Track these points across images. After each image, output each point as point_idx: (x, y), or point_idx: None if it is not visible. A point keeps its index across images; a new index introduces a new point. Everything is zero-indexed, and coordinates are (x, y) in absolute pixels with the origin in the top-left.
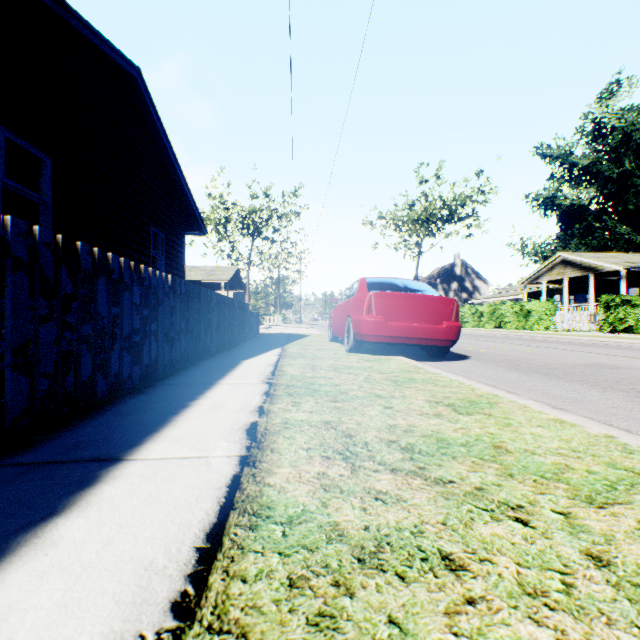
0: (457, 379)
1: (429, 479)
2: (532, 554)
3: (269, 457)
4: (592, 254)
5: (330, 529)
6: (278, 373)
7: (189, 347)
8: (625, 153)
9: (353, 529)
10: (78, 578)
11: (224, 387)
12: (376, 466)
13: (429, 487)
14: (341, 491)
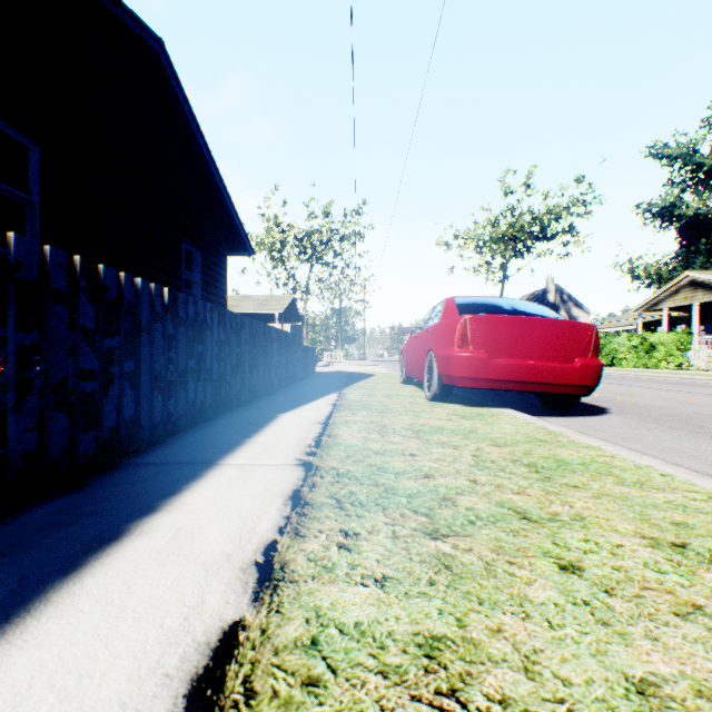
0: (648, 464)
1: None
2: None
3: None
4: None
5: None
6: (326, 441)
7: (204, 394)
8: None
9: None
10: None
11: (225, 475)
12: None
13: None
14: None
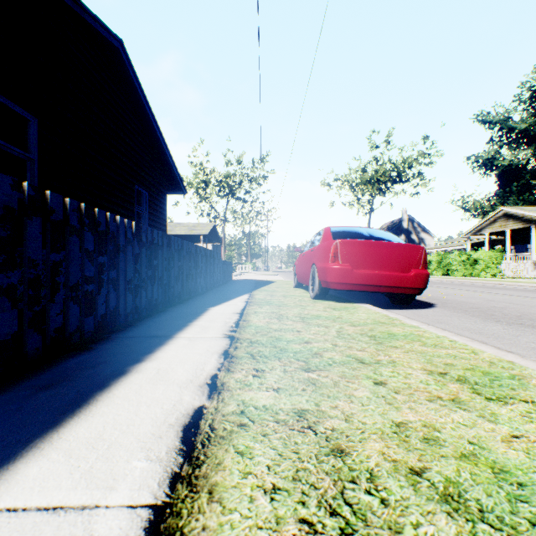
0: (444, 335)
1: None
2: None
3: (201, 519)
4: (533, 208)
5: None
6: (242, 324)
7: (157, 294)
8: None
9: None
10: None
11: (180, 343)
12: None
13: None
14: None
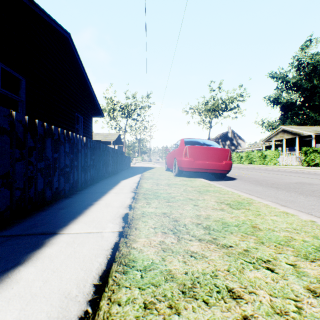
0: (231, 190)
1: (219, 245)
2: (277, 289)
3: (134, 232)
4: (297, 127)
5: (166, 274)
6: (139, 187)
7: (94, 174)
8: (314, 76)
9: (179, 274)
10: (28, 302)
11: (111, 194)
12: (190, 237)
13: (219, 249)
14: (172, 252)
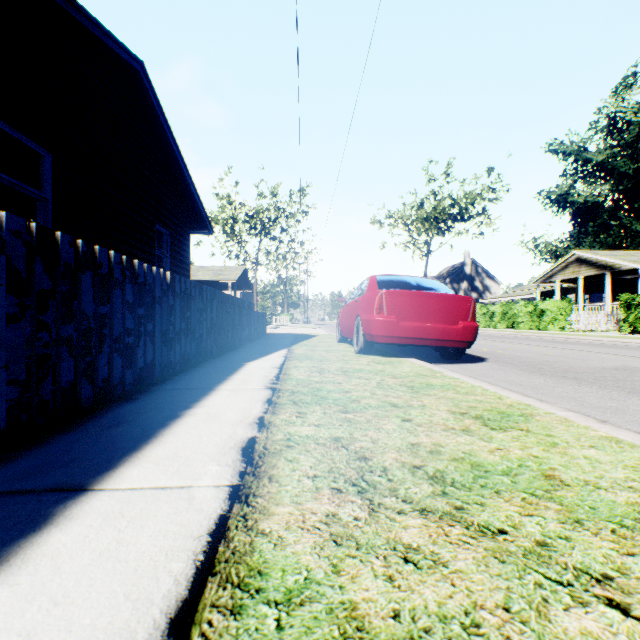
0: (480, 385)
1: (472, 527)
2: None
3: (266, 489)
4: (608, 252)
5: (344, 616)
6: (283, 377)
7: (190, 348)
8: None
9: (377, 617)
10: None
11: (223, 393)
12: (400, 505)
13: (474, 540)
14: (357, 546)
